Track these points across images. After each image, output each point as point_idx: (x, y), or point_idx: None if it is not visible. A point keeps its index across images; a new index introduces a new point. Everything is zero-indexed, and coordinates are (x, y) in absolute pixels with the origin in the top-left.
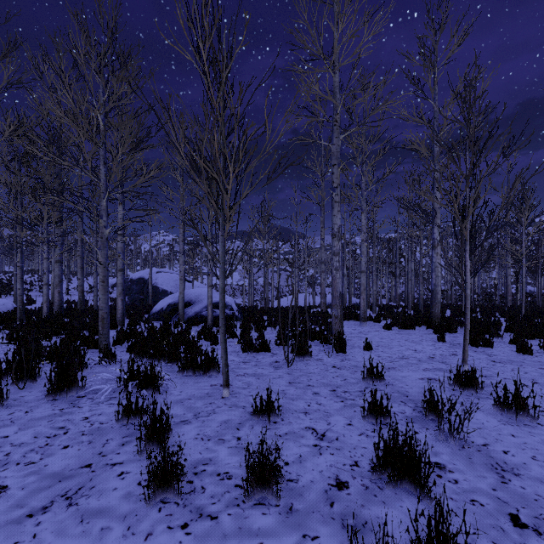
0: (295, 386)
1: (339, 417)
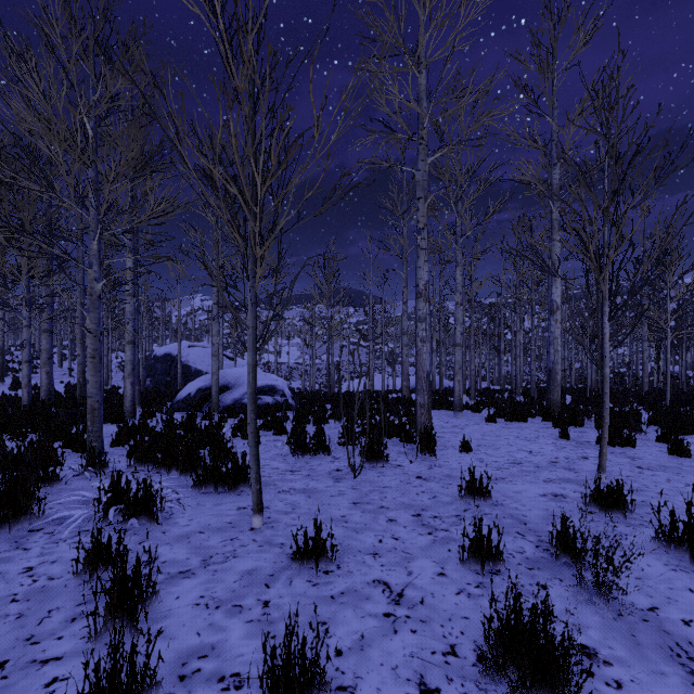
0: (362, 508)
1: (426, 562)
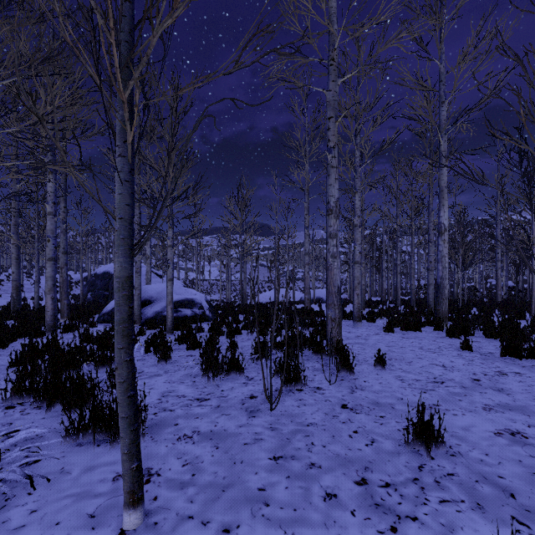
0: (285, 469)
1: None
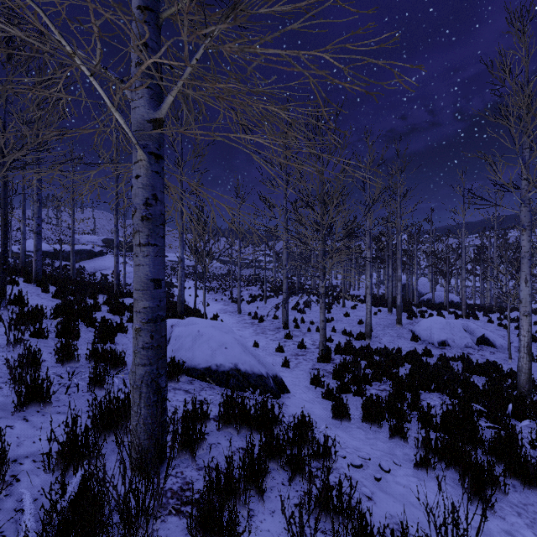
0: None
1: None
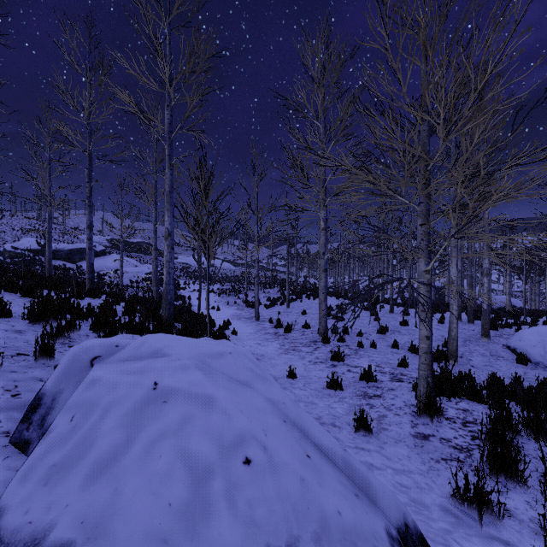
0: None
1: None
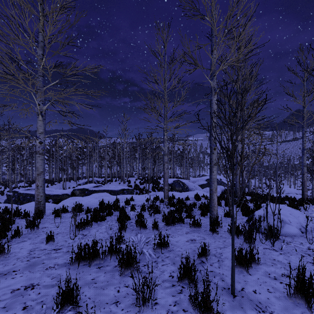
0: None
1: None
